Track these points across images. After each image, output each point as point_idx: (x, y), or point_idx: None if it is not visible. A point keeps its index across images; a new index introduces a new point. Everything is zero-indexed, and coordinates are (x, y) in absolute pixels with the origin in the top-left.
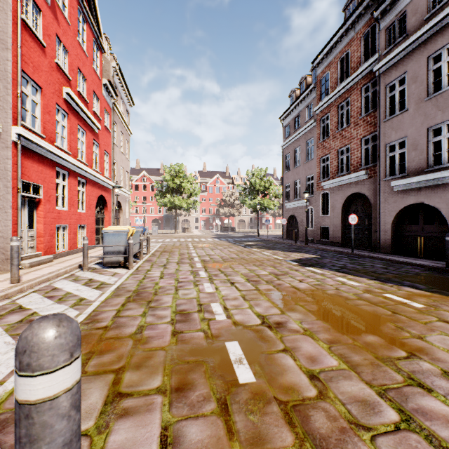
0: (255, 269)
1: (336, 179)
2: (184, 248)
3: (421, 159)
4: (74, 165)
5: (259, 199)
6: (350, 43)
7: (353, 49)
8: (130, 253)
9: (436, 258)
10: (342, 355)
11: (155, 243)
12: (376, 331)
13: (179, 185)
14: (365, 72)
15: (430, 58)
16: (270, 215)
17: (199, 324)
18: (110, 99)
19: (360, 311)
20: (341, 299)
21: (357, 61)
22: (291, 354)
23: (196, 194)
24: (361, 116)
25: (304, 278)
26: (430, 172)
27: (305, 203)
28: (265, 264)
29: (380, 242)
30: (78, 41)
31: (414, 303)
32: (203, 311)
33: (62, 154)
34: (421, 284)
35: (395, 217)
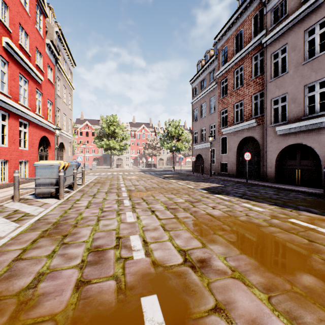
0: (173, 197)
1: (233, 126)
2: (115, 179)
3: (299, 110)
4: (14, 108)
5: (174, 143)
6: (243, 23)
7: (246, 28)
8: (60, 185)
9: (310, 186)
10: (290, 313)
11: (92, 176)
12: (307, 267)
13: (114, 131)
14: (255, 45)
15: (306, 32)
16: (182, 155)
17: (113, 267)
18: (53, 58)
19: (278, 240)
20: (254, 226)
21: (249, 36)
22: (226, 317)
23: (127, 138)
24: (252, 78)
25: (216, 204)
26: (306, 120)
27: (209, 145)
28: (181, 192)
29: (267, 174)
30: (20, 0)
31: (320, 228)
32: (120, 247)
33: (0, 96)
34: (313, 208)
35: (278, 155)
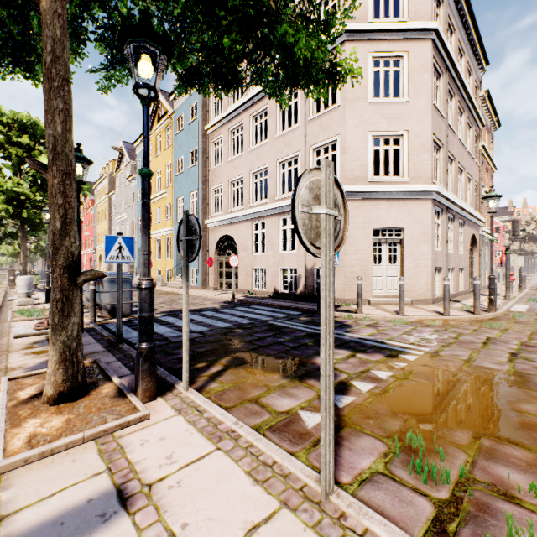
0: None
1: None
2: (528, 281)
3: None
4: None
5: None
6: None
7: None
8: (498, 277)
9: None
10: None
11: None
12: None
13: (531, 233)
14: None
15: None
16: None
17: None
18: None
19: None
20: None
21: None
22: None
23: None
24: None
25: None
26: None
27: None
28: None
29: None
30: None
31: None
32: None
33: None
34: None
35: None
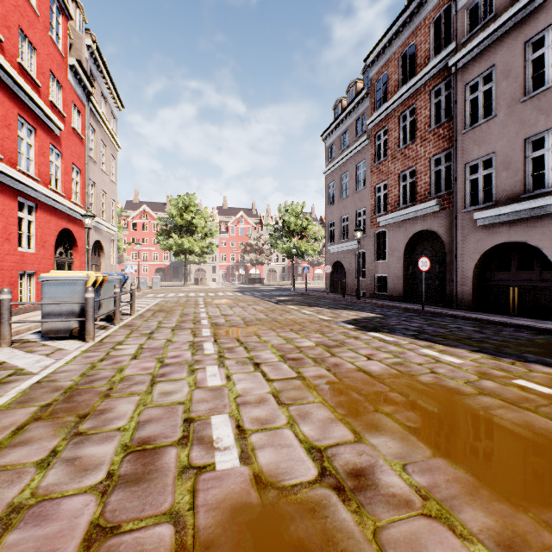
0: (294, 337)
1: (397, 212)
2: (192, 305)
3: (516, 182)
4: (9, 177)
5: (294, 242)
6: (415, 33)
7: (420, 40)
8: (87, 315)
9: (535, 316)
10: None
11: (151, 299)
12: None
13: (190, 222)
14: (436, 69)
15: (528, 44)
16: (307, 263)
17: (171, 490)
18: (82, 91)
19: (503, 425)
20: (451, 394)
21: (425, 55)
22: None
23: (213, 235)
24: (431, 128)
25: (373, 351)
26: (528, 199)
27: (355, 246)
28: (308, 328)
29: (458, 295)
30: None
31: None
32: (190, 442)
33: None
34: None
35: (478, 262)
